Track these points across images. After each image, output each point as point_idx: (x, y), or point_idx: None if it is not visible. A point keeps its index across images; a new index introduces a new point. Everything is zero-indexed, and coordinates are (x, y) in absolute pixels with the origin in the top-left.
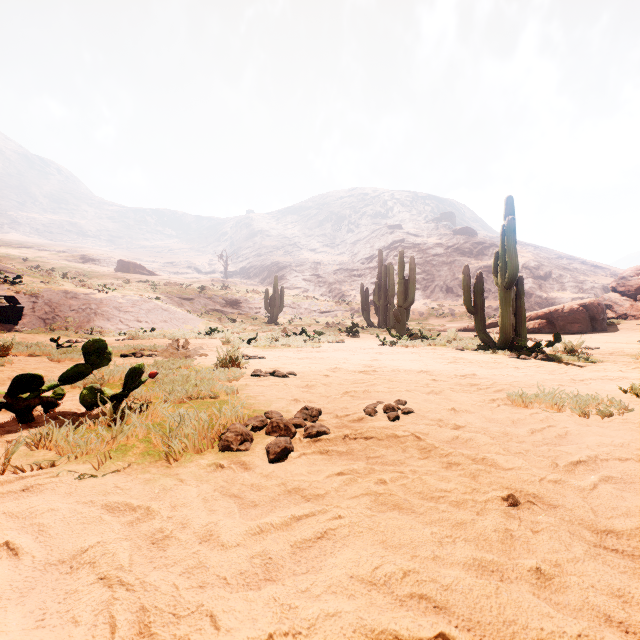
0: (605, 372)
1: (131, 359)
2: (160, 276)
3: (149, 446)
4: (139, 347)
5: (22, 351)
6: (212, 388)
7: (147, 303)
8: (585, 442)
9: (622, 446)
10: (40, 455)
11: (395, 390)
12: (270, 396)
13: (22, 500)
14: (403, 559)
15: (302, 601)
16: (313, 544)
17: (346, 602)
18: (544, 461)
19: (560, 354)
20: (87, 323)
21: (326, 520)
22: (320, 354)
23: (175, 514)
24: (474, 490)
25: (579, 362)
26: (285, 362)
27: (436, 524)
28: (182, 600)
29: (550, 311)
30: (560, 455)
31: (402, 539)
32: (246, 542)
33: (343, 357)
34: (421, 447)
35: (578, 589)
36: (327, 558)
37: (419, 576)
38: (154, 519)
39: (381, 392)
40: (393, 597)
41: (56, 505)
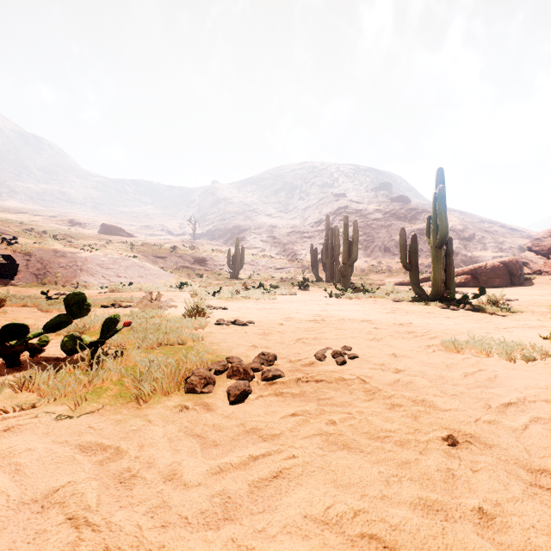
0: (525, 321)
1: (110, 309)
2: (137, 237)
3: (122, 388)
4: (118, 299)
5: (15, 302)
6: (180, 335)
7: (126, 261)
8: (513, 385)
9: (547, 388)
10: (23, 397)
11: (342, 337)
12: (231, 342)
13: (3, 440)
14: (353, 498)
15: (259, 542)
16: (269, 483)
17: (300, 543)
18: (478, 403)
19: (485, 305)
20: (74, 278)
21: (281, 460)
22: (275, 305)
23: (142, 454)
24: (416, 430)
25: (502, 312)
26: (245, 312)
27: (383, 463)
28: (145, 541)
29: (475, 268)
30: (492, 397)
31: (352, 478)
32: (207, 481)
33: (295, 308)
34: (366, 389)
35: (520, 529)
36: (282, 497)
37: (369, 516)
38: (123, 459)
39: (329, 339)
40: (345, 537)
41: (33, 445)
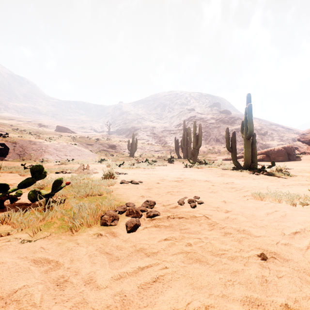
0: (298, 181)
1: (60, 174)
2: (77, 133)
3: (63, 222)
4: (65, 168)
5: (6, 170)
6: (99, 190)
7: (70, 146)
8: (296, 220)
9: None
10: (3, 228)
11: (193, 191)
12: (129, 194)
13: None
14: (204, 297)
15: None
16: (151, 285)
17: None
18: (277, 232)
19: (274, 172)
20: (40, 156)
21: (158, 269)
22: (155, 172)
23: (72, 266)
24: (241, 250)
25: (284, 176)
26: (137, 176)
27: (221, 272)
28: None
29: (268, 150)
30: (285, 228)
31: (202, 282)
32: (111, 285)
33: (166, 173)
34: (209, 223)
35: None
36: (159, 296)
37: (214, 309)
38: (59, 269)
39: (186, 192)
40: None
41: (5, 259)
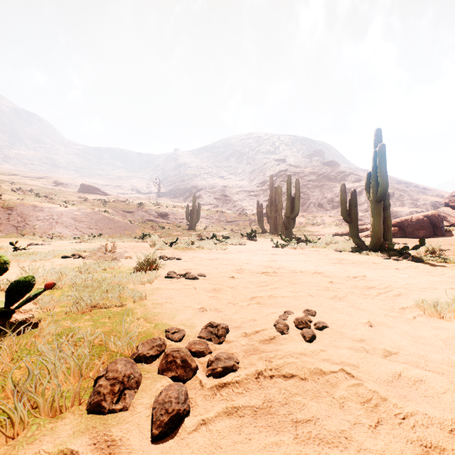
0: None
1: (69, 260)
2: (111, 196)
3: None
4: (81, 249)
5: None
6: (122, 293)
7: (97, 215)
8: None
9: None
10: None
11: (299, 295)
12: (177, 303)
13: None
14: None
15: None
16: None
17: None
18: None
19: (426, 256)
20: (50, 230)
21: None
22: (227, 255)
23: None
24: None
25: (445, 263)
26: (197, 263)
27: None
28: None
29: (401, 221)
30: None
31: None
32: None
33: (246, 258)
34: (363, 398)
35: None
36: None
37: None
38: None
39: (286, 297)
40: None
41: None
